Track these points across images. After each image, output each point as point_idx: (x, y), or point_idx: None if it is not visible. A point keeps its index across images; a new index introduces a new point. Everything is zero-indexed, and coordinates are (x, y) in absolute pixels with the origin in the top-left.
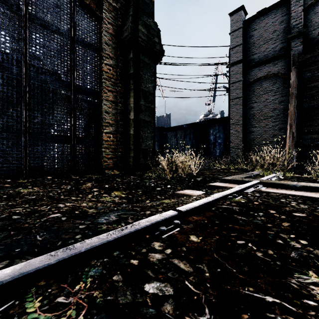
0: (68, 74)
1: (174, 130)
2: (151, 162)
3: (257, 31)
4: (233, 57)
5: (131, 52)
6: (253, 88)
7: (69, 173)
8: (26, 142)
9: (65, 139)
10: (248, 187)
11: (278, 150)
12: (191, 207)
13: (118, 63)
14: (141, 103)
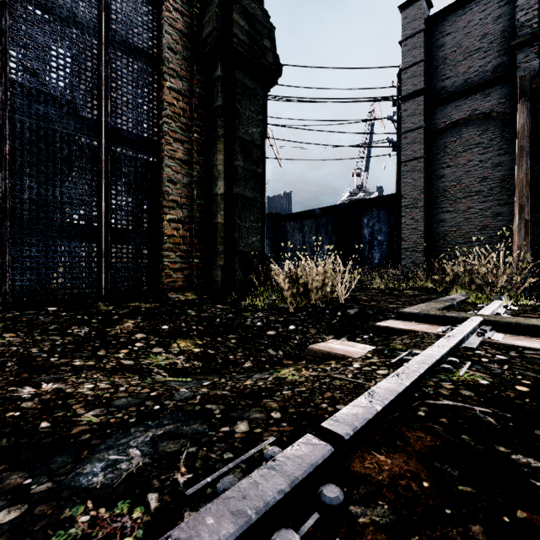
0: (93, 105)
1: (299, 219)
2: (257, 276)
3: (452, 36)
4: (406, 85)
5: (218, 65)
6: (445, 141)
7: (96, 298)
8: (5, 237)
9: (88, 232)
10: (468, 335)
11: (501, 253)
12: (365, 418)
13: (194, 87)
14: (237, 164)
